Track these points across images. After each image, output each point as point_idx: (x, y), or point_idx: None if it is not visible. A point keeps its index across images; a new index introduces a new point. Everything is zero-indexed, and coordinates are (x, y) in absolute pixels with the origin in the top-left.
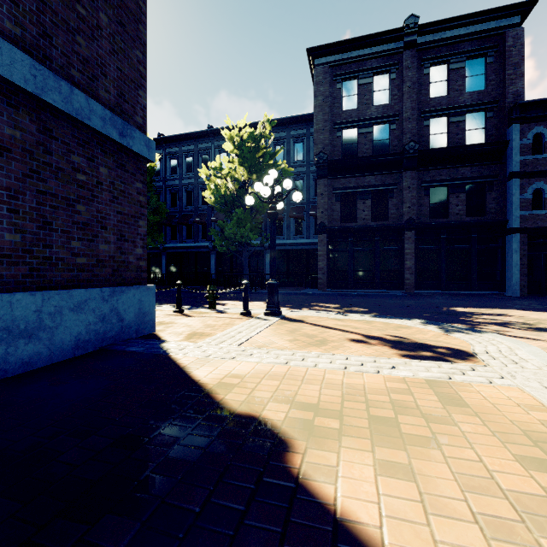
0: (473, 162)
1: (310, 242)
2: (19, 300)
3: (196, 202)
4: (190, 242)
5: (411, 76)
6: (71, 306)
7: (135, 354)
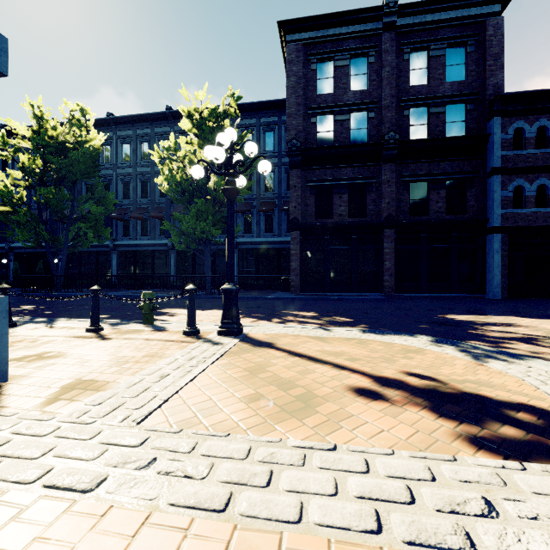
0: (454, 157)
1: (282, 240)
2: None
3: (152, 194)
4: (145, 239)
5: (390, 61)
6: None
7: None
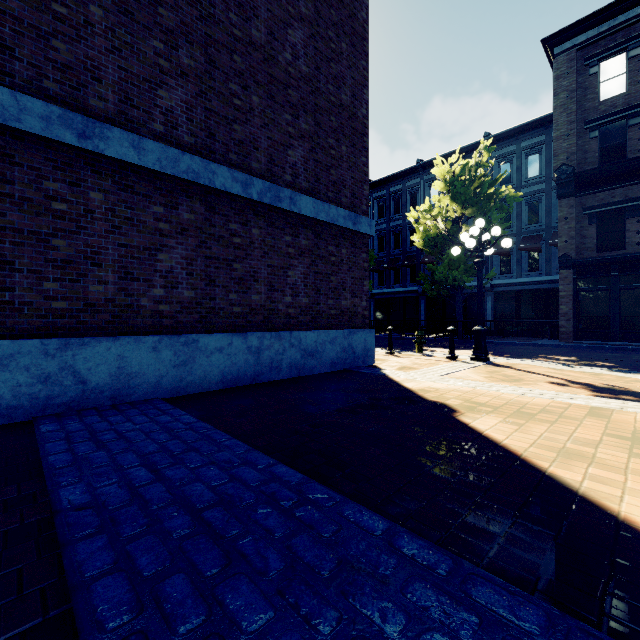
0: None
1: (551, 279)
2: (308, 335)
3: (403, 245)
4: (397, 287)
5: None
6: (329, 340)
7: (365, 374)
